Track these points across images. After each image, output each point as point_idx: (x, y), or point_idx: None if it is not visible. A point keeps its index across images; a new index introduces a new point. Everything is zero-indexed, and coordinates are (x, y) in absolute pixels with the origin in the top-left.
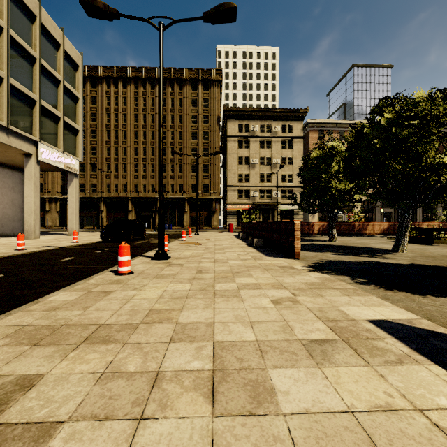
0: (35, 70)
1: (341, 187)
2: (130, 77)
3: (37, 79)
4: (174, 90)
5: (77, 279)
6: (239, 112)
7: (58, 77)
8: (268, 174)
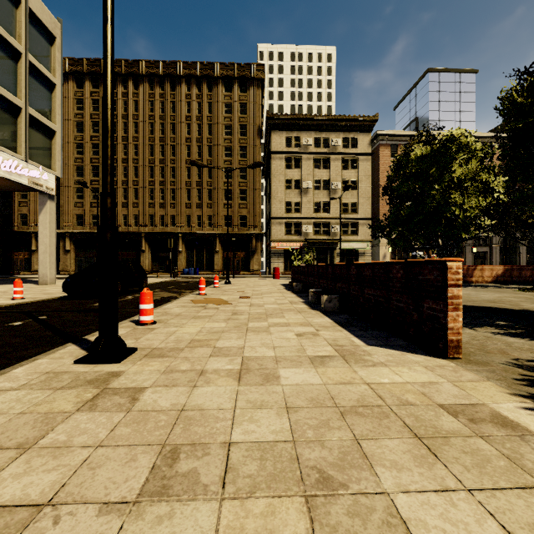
0: None
1: (470, 204)
2: (144, 73)
3: None
4: (201, 91)
5: None
6: (287, 120)
7: (16, 47)
8: (325, 203)
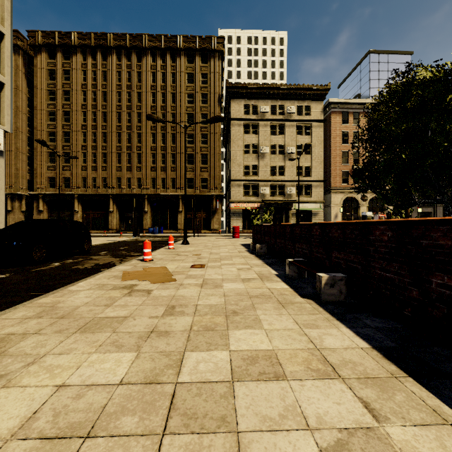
0: None
1: None
2: (111, 45)
3: None
4: (165, 62)
5: None
6: (245, 89)
7: None
8: (281, 166)
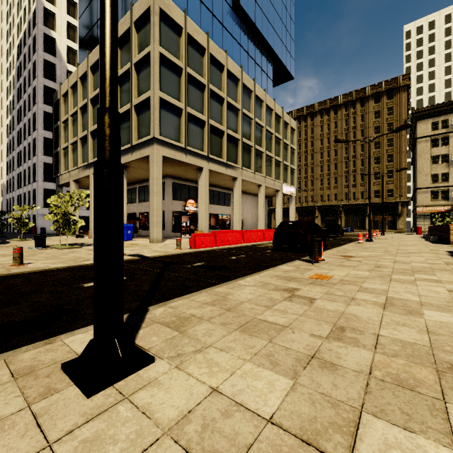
0: (281, 146)
1: None
2: (317, 110)
3: (282, 151)
4: (355, 109)
5: (344, 244)
6: (432, 109)
7: (288, 144)
8: None
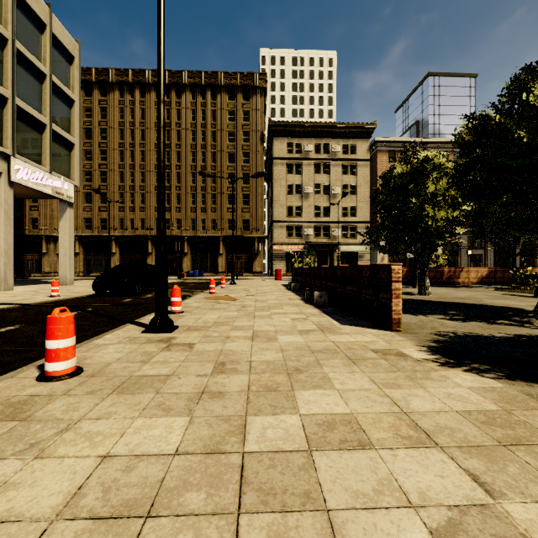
0: (7, 56)
1: (440, 216)
2: (150, 82)
3: (9, 69)
4: (205, 99)
5: None
6: (288, 127)
7: (42, 69)
8: (325, 207)
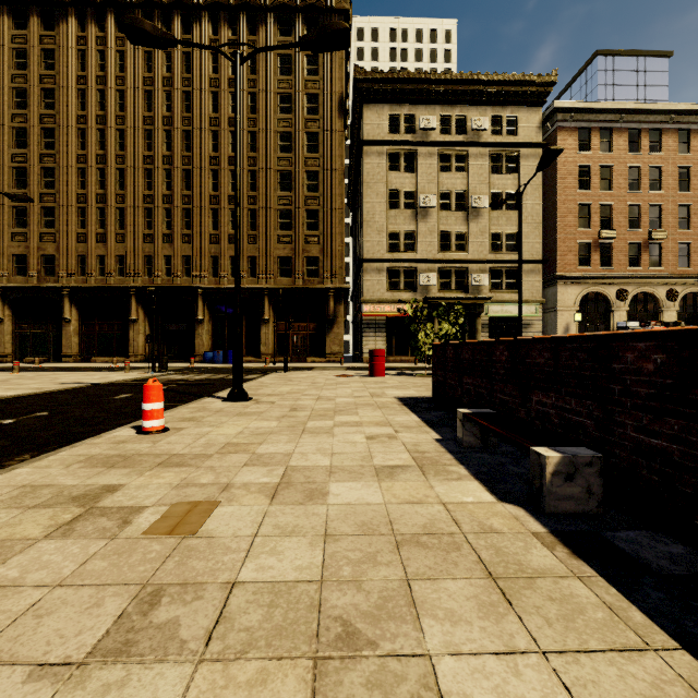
0: None
1: None
2: (133, 1)
3: None
4: (237, 35)
5: None
6: (391, 83)
7: None
8: (459, 234)
